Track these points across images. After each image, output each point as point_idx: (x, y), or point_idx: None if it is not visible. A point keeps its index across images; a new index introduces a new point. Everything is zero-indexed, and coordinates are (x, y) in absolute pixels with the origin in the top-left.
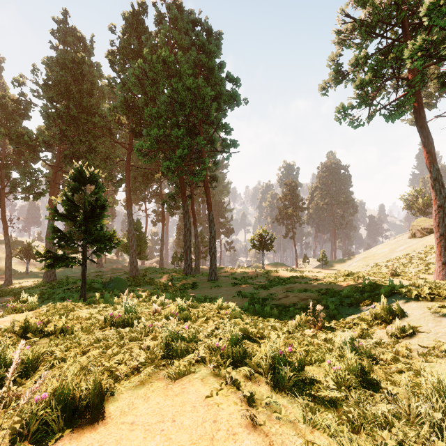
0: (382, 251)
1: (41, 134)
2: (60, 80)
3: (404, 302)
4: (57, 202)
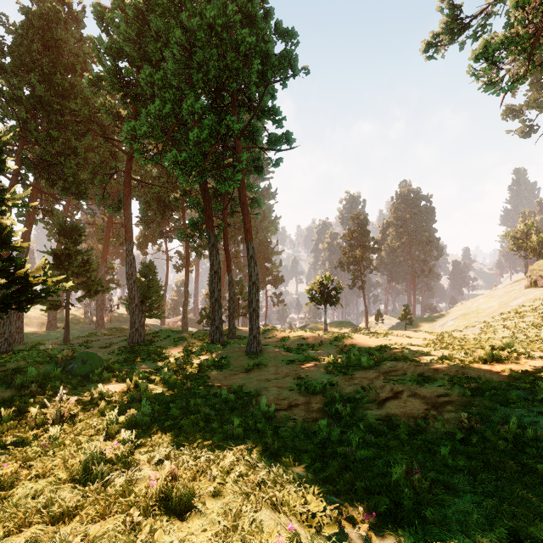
0: (489, 305)
1: None
2: (20, 44)
3: None
4: None
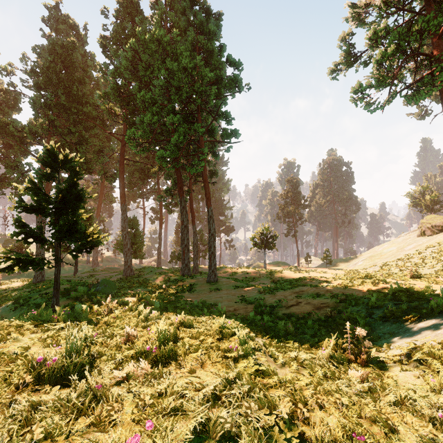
0: (390, 249)
1: (29, 125)
2: (48, 67)
3: None
4: (23, 191)
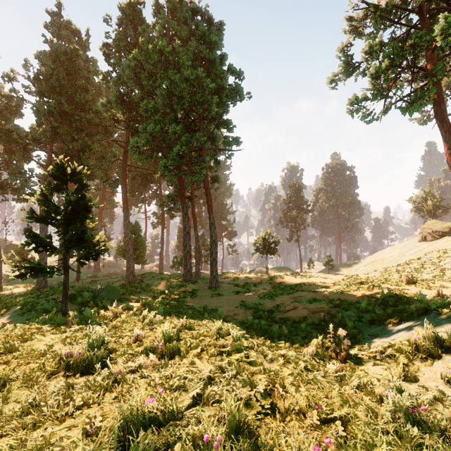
0: (391, 255)
1: (32, 132)
2: (51, 74)
3: (449, 327)
4: (34, 202)
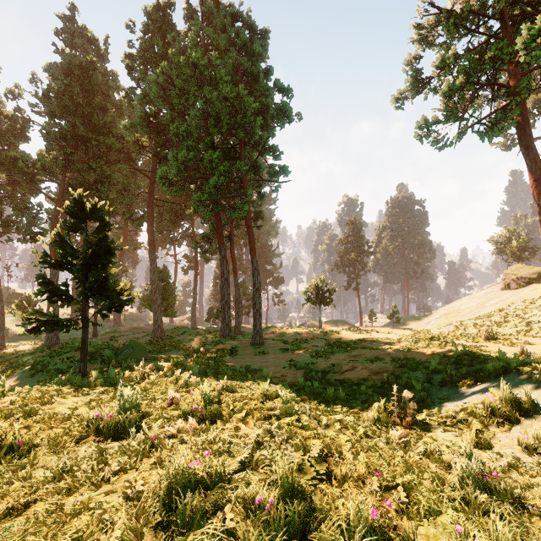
0: (468, 305)
1: (40, 159)
2: (64, 91)
3: (530, 388)
4: (47, 244)
